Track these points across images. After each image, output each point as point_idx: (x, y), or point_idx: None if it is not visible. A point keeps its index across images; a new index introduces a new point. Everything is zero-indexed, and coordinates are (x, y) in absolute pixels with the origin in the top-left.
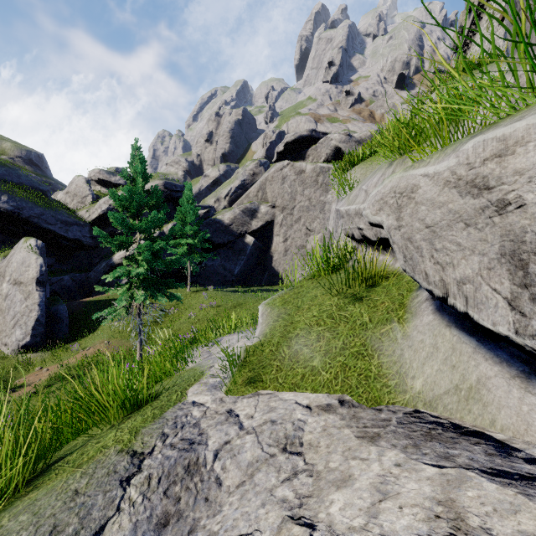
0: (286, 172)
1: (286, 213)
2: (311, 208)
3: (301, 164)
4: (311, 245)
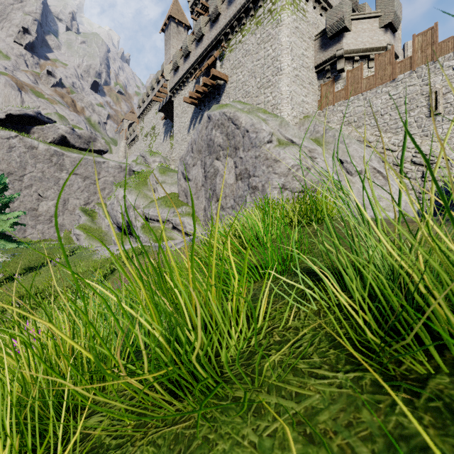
0: (15, 143)
1: (13, 178)
2: (45, 180)
3: (33, 141)
4: (43, 209)
